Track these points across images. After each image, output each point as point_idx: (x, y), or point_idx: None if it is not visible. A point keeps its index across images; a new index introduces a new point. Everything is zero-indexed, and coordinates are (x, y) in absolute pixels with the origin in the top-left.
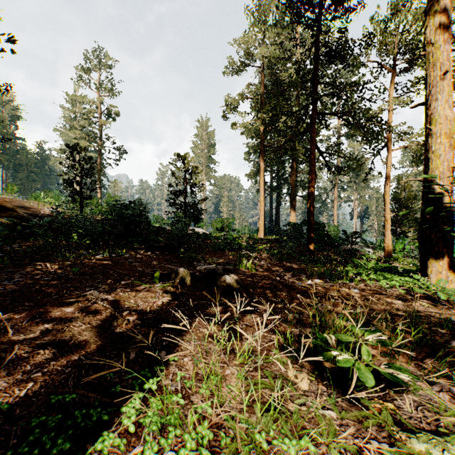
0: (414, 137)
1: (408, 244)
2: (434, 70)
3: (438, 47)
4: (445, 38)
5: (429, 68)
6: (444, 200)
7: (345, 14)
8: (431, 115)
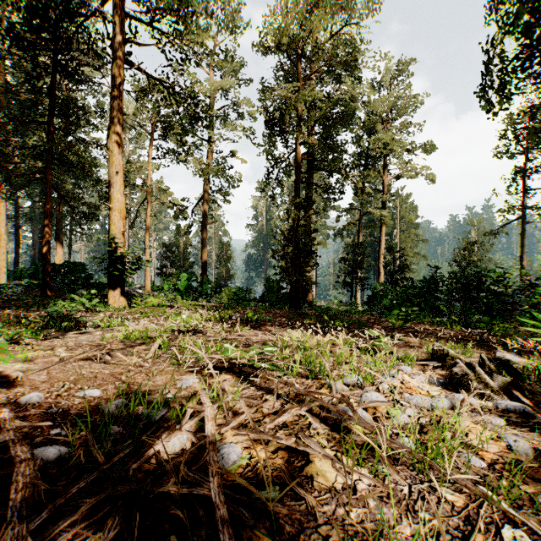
0: (165, 196)
1: (167, 283)
2: (113, 168)
3: (114, 155)
4: (118, 150)
5: (110, 165)
6: (118, 251)
7: (78, 80)
8: (112, 196)
